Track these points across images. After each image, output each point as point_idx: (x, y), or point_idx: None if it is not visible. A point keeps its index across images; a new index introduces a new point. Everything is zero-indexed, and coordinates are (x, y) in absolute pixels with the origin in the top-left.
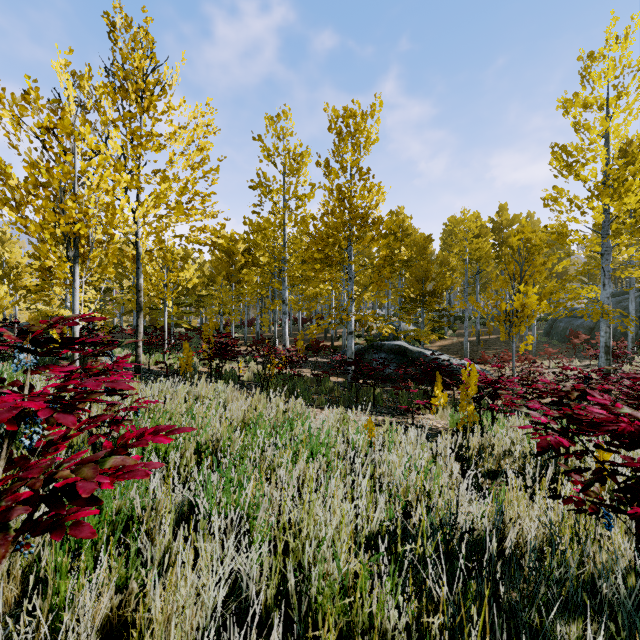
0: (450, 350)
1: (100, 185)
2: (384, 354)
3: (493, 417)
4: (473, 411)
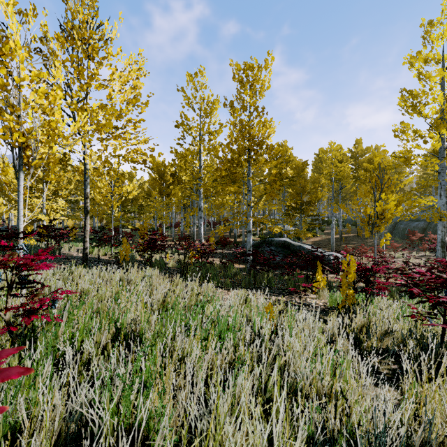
0: (320, 244)
1: (36, 100)
2: (273, 247)
3: (367, 298)
4: (352, 294)
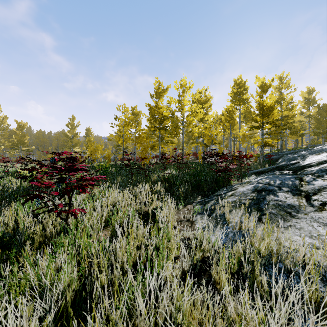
0: None
1: None
2: None
3: None
4: None
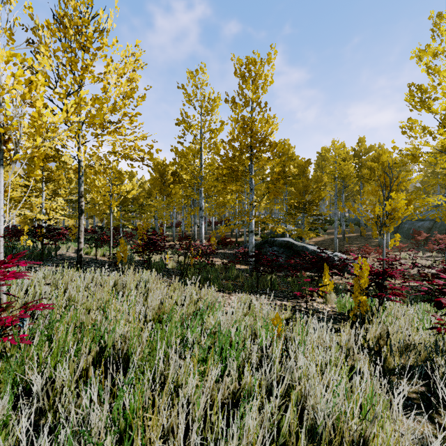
0: (323, 244)
1: (14, 85)
2: (276, 247)
3: (379, 305)
4: (365, 301)
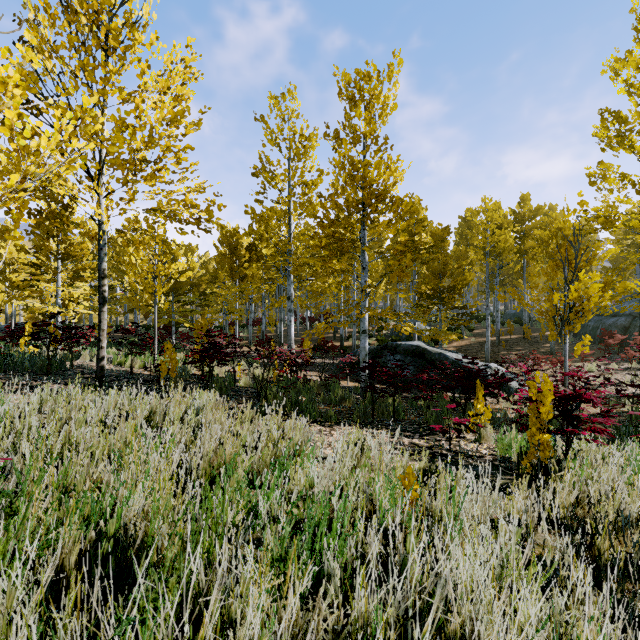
0: (468, 351)
1: None
2: (399, 356)
3: (568, 446)
4: (547, 441)
